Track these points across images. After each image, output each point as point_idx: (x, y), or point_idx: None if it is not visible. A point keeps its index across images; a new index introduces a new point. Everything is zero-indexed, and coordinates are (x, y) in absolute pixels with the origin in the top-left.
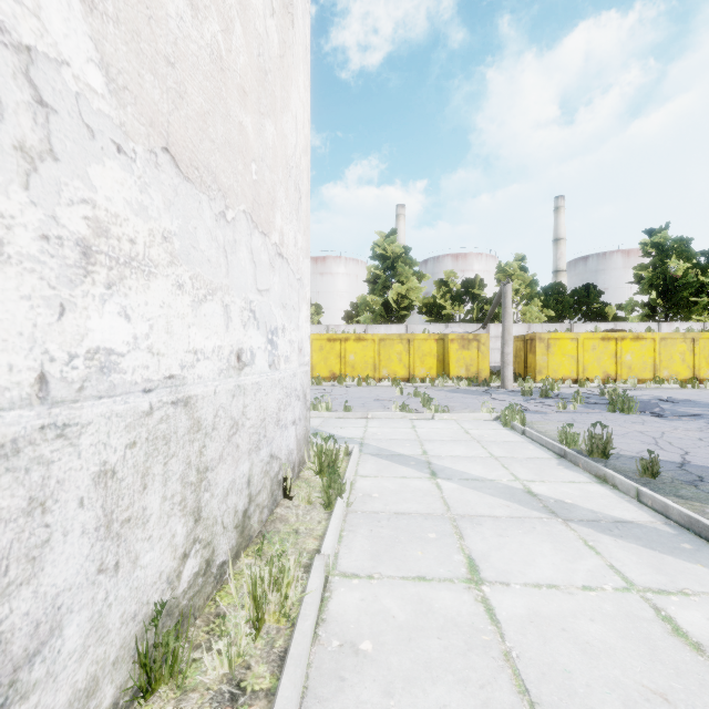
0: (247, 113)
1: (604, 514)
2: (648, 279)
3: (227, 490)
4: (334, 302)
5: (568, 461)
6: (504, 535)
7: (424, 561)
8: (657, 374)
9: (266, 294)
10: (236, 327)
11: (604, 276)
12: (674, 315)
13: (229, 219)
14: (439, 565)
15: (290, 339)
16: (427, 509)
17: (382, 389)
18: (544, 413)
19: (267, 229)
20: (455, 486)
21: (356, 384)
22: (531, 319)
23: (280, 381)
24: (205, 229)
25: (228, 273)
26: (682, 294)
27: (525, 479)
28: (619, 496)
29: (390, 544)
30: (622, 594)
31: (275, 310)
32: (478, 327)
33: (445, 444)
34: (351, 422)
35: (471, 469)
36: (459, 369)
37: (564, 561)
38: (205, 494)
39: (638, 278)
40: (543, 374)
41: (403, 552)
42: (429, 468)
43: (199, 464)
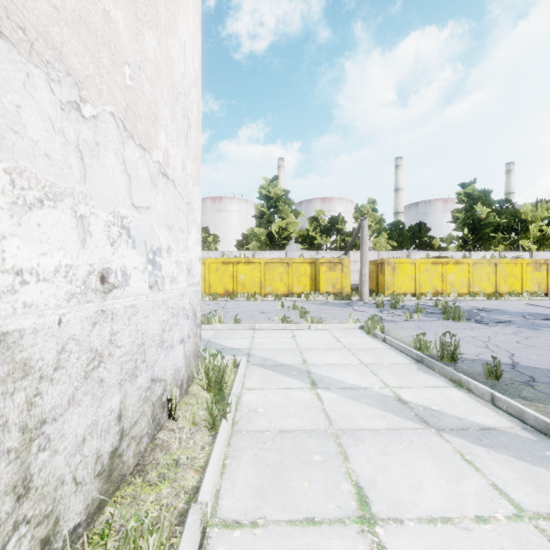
0: (117, 6)
1: (469, 421)
2: (462, 220)
3: (83, 436)
4: (228, 234)
5: (425, 366)
6: (387, 452)
7: (312, 494)
8: (471, 290)
9: (145, 211)
10: (99, 243)
11: (429, 217)
12: (479, 246)
13: (87, 116)
14: (327, 499)
15: (178, 260)
16: (310, 424)
17: (267, 303)
18: (396, 322)
19: (147, 144)
20: (334, 396)
21: (245, 299)
22: (380, 248)
23: (165, 302)
24: (40, 114)
25: (85, 178)
26: (485, 230)
27: (394, 385)
28: (476, 400)
29: (275, 473)
30: (516, 525)
31: (158, 230)
32: (341, 254)
33: (321, 353)
34: (240, 333)
35: (346, 377)
36: (327, 286)
37: (449, 482)
38: (40, 455)
39: (455, 219)
40: (390, 290)
41: (289, 483)
42: (309, 377)
43: (28, 420)
